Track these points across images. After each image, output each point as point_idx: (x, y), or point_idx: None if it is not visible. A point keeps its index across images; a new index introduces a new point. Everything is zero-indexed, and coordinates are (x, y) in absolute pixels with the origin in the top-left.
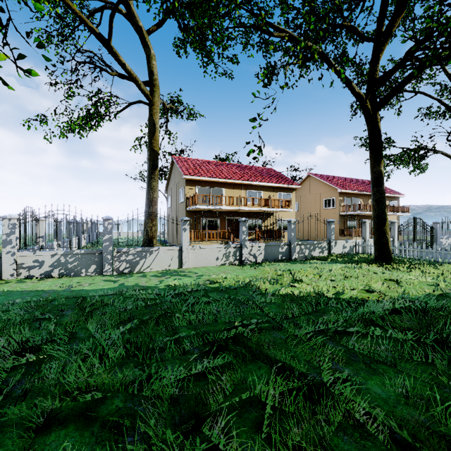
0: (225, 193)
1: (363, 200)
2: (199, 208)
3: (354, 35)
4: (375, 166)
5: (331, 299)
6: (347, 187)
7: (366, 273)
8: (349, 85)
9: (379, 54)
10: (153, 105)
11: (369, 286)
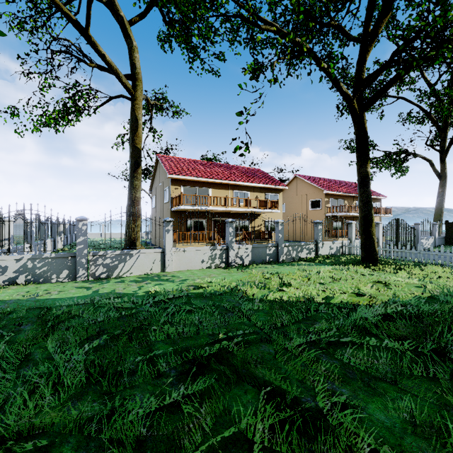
0: (211, 193)
1: (348, 201)
2: (185, 209)
3: (340, 37)
4: (362, 167)
5: (321, 305)
6: (332, 188)
7: (354, 275)
8: (337, 84)
9: (366, 55)
10: (136, 100)
11: (358, 289)
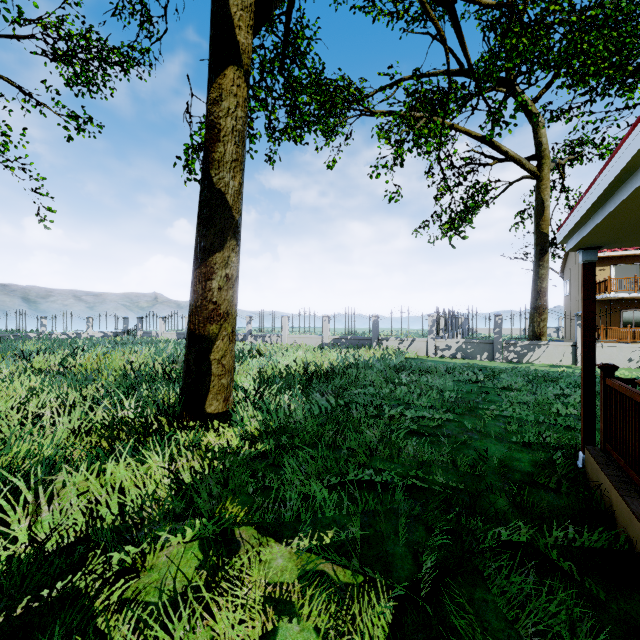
0: None
1: None
2: (615, 297)
3: None
4: None
5: None
6: None
7: None
8: None
9: None
10: (541, 181)
11: None
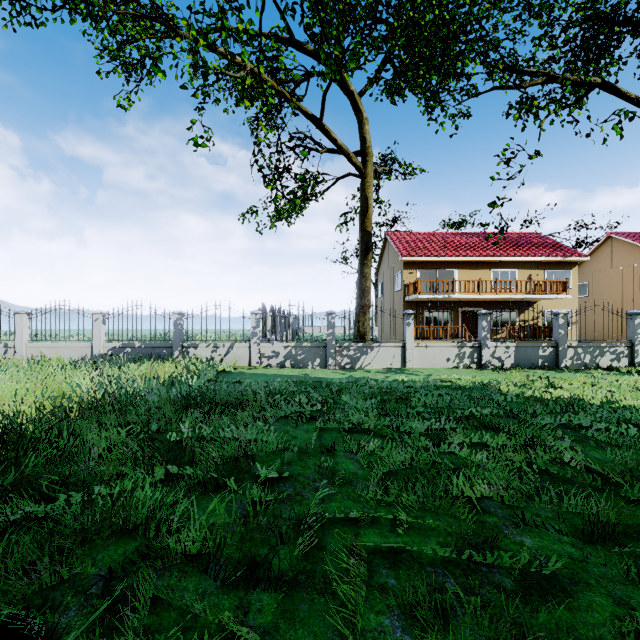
0: (457, 276)
1: None
2: (422, 298)
3: None
4: None
5: (594, 406)
6: None
7: None
8: None
9: None
10: (366, 178)
11: None
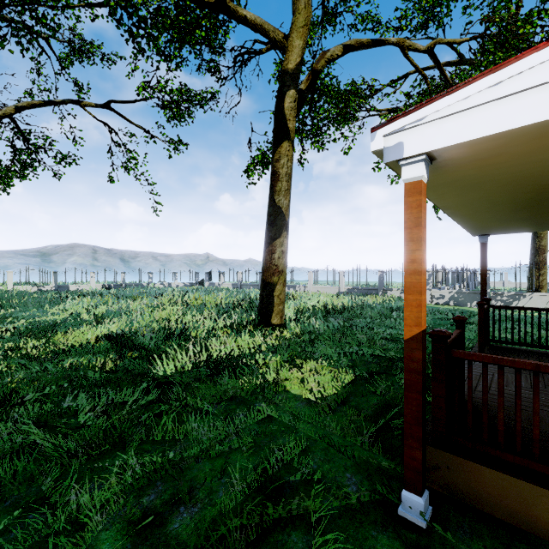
0: None
1: None
2: None
3: None
4: None
5: None
6: None
7: None
8: None
9: None
10: None
11: None
